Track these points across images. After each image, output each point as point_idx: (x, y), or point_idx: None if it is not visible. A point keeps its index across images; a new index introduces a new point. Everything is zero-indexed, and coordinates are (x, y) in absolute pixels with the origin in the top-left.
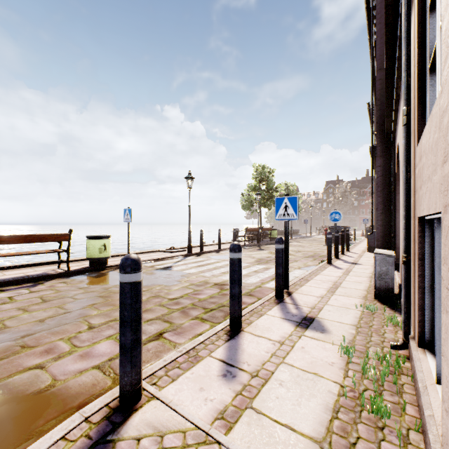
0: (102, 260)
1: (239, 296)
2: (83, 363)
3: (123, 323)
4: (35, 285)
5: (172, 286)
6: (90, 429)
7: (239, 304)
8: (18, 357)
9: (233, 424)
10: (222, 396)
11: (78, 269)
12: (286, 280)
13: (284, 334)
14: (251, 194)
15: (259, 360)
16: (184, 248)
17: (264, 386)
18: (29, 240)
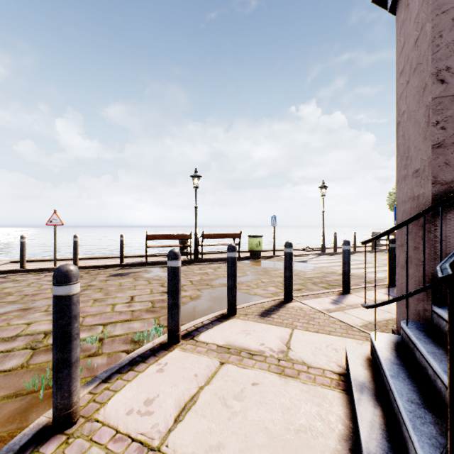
0: (257, 252)
1: (348, 272)
2: (264, 291)
3: (286, 268)
4: (225, 263)
5: (307, 271)
6: (275, 302)
7: (348, 277)
8: (237, 286)
9: (331, 312)
10: (329, 307)
11: (244, 257)
12: None
13: (380, 299)
14: None
15: (354, 303)
16: (318, 249)
17: (352, 309)
18: (221, 237)
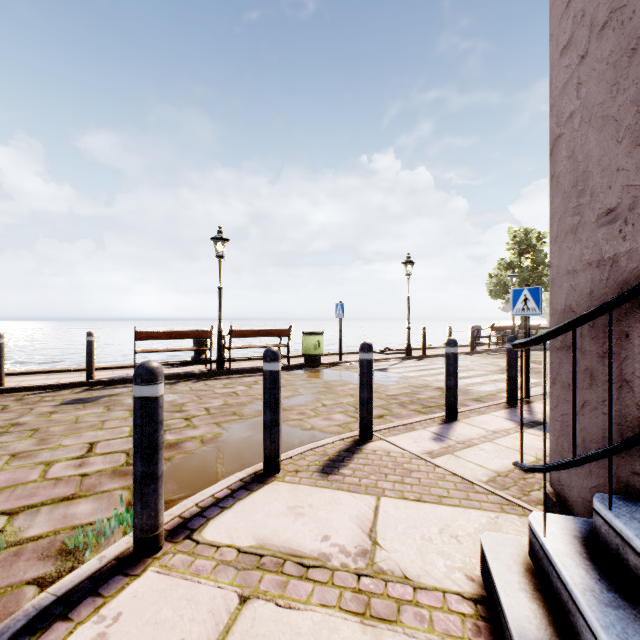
0: (316, 357)
1: (455, 388)
2: (327, 422)
3: (362, 385)
4: None
5: (389, 385)
6: (346, 443)
7: (455, 395)
8: (284, 414)
9: (436, 457)
10: (430, 447)
11: (296, 364)
12: (526, 387)
13: (501, 428)
14: (505, 274)
15: (467, 437)
16: (401, 350)
17: (466, 448)
18: (261, 334)
